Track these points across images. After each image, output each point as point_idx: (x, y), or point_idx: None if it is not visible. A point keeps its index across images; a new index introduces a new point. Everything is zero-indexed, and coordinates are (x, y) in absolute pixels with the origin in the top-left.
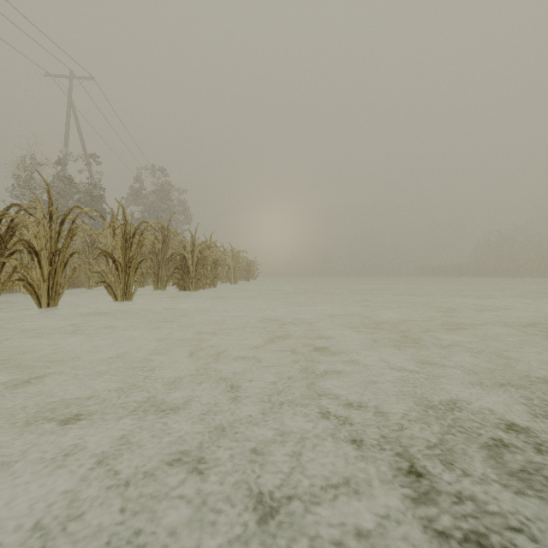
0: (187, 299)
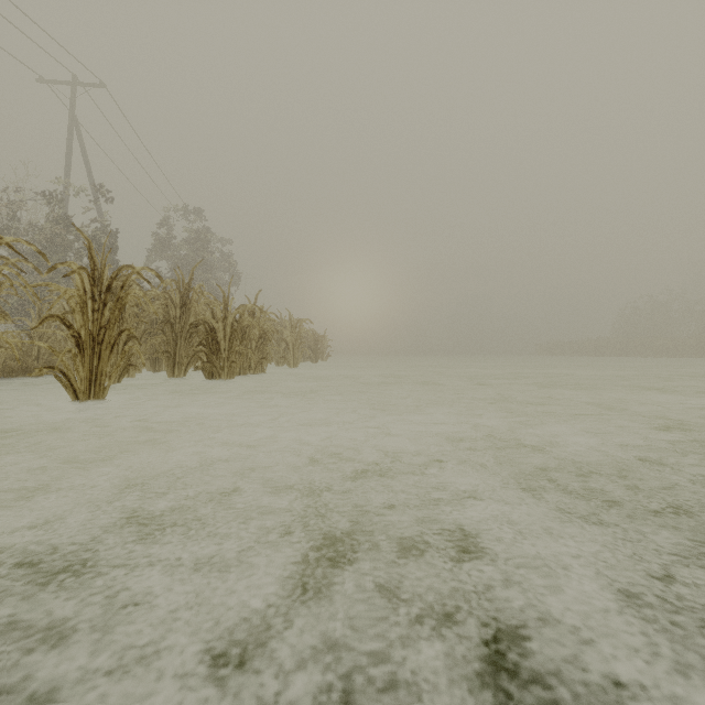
0: (217, 391)
